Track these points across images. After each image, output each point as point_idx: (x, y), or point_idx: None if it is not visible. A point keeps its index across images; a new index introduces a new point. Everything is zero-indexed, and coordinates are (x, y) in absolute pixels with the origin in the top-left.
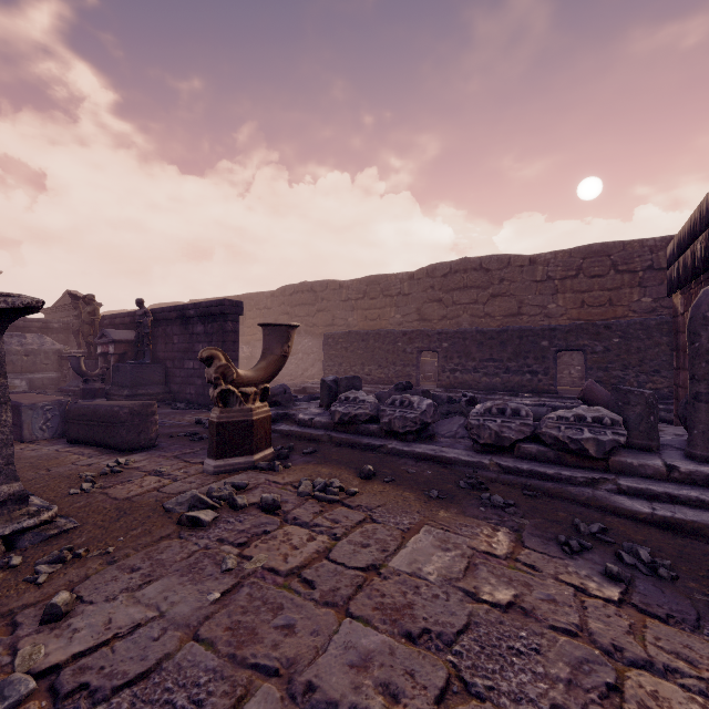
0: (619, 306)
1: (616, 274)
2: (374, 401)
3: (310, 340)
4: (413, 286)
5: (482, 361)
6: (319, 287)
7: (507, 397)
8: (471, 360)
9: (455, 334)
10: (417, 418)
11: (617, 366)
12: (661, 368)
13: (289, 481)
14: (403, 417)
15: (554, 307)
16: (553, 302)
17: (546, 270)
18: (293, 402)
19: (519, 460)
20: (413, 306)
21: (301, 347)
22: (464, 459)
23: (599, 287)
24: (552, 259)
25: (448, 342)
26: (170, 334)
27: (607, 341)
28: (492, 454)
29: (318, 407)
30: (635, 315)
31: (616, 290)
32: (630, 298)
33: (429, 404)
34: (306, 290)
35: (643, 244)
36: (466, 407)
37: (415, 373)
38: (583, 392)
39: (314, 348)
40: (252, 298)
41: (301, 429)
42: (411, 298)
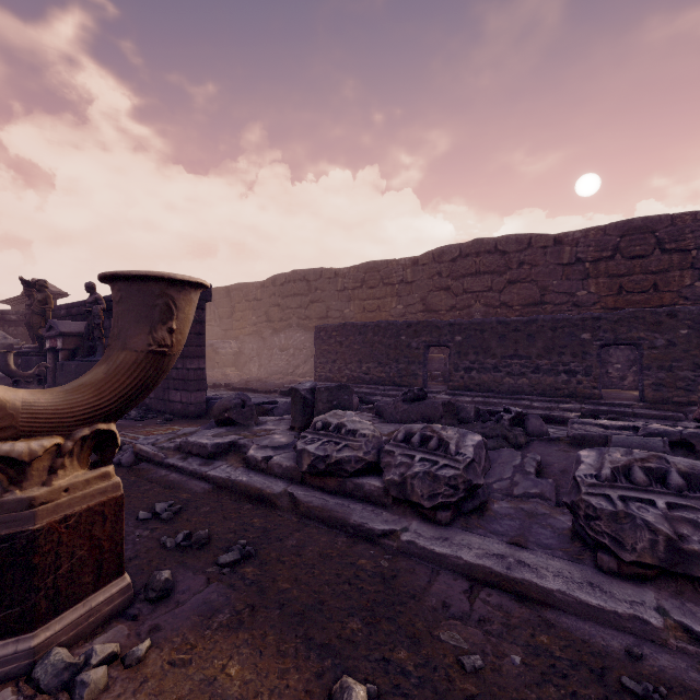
0: (667, 292)
1: (662, 253)
2: (373, 433)
3: (303, 334)
4: (417, 272)
5: (504, 358)
6: (312, 276)
7: (538, 402)
8: (490, 357)
9: (471, 325)
10: (458, 477)
11: (685, 364)
12: None
13: None
14: (431, 474)
15: (584, 294)
16: (583, 289)
17: (575, 251)
18: (255, 419)
19: None
20: (417, 295)
21: (293, 341)
22: (589, 601)
23: (642, 270)
24: (582, 238)
25: (461, 335)
26: None
27: (671, 333)
28: (652, 587)
29: (288, 429)
30: (687, 302)
31: (662, 273)
32: (681, 282)
33: (477, 445)
34: (298, 279)
35: (696, 217)
36: (511, 428)
37: (422, 372)
38: None
39: (306, 343)
40: (240, 289)
41: (248, 477)
42: (415, 286)
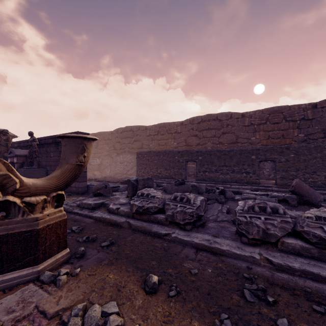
0: (287, 138)
1: (286, 122)
2: (161, 197)
3: (131, 156)
4: (183, 128)
5: (220, 166)
6: (135, 129)
7: (234, 185)
8: (214, 166)
9: (205, 152)
10: (193, 212)
11: (293, 169)
12: (317, 170)
13: (62, 307)
14: (183, 211)
15: (254, 139)
16: (253, 136)
17: (250, 120)
18: (111, 193)
19: (285, 255)
20: (183, 138)
21: (126, 159)
22: (237, 252)
23: (277, 128)
24: (253, 114)
25: (201, 156)
26: (49, 151)
27: (287, 156)
28: (258, 247)
29: (126, 197)
30: (295, 143)
31: (286, 130)
32: (293, 134)
33: (201, 200)
34: (128, 130)
35: (299, 107)
36: (219, 195)
37: (184, 173)
38: (294, 187)
39: (132, 159)
40: (101, 134)
41: (110, 216)
42: (182, 134)
